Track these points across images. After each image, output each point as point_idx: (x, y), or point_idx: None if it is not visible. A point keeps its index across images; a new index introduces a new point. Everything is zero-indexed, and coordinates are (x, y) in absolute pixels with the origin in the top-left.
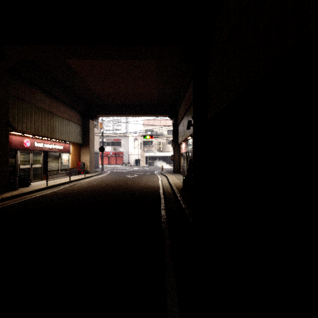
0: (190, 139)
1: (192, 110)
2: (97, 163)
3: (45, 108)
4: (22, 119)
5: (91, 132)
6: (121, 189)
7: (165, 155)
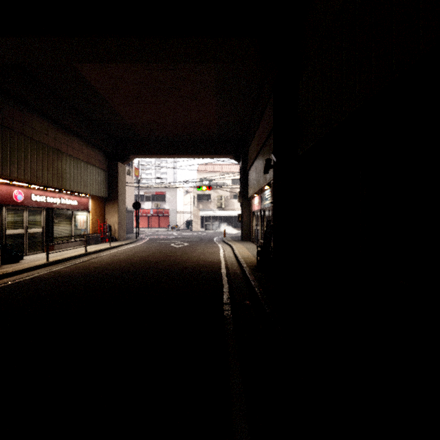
0: (267, 190)
1: (270, 145)
2: (131, 225)
3: (49, 143)
4: (9, 159)
5: (120, 181)
6: (161, 266)
7: (228, 215)
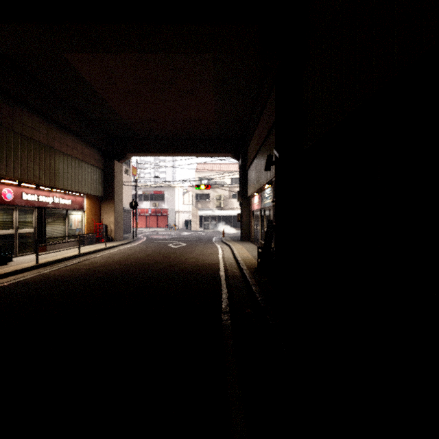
0: (268, 188)
1: (271, 141)
2: (128, 225)
3: (41, 140)
4: None
5: (117, 179)
6: (157, 268)
7: (227, 214)
